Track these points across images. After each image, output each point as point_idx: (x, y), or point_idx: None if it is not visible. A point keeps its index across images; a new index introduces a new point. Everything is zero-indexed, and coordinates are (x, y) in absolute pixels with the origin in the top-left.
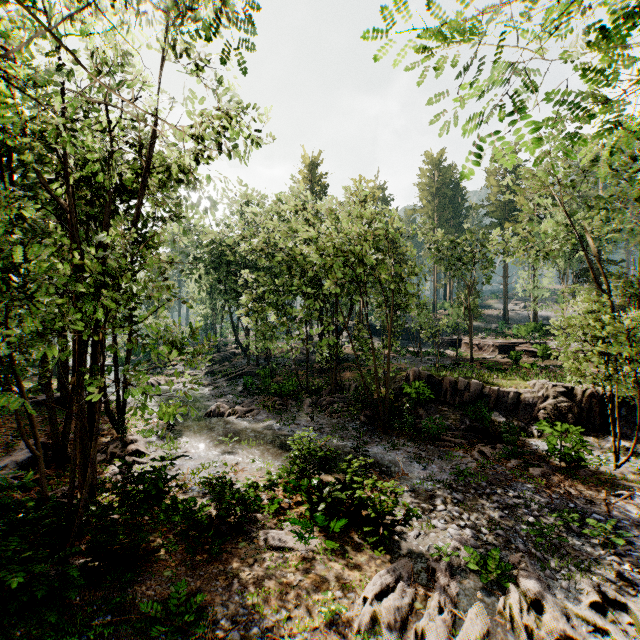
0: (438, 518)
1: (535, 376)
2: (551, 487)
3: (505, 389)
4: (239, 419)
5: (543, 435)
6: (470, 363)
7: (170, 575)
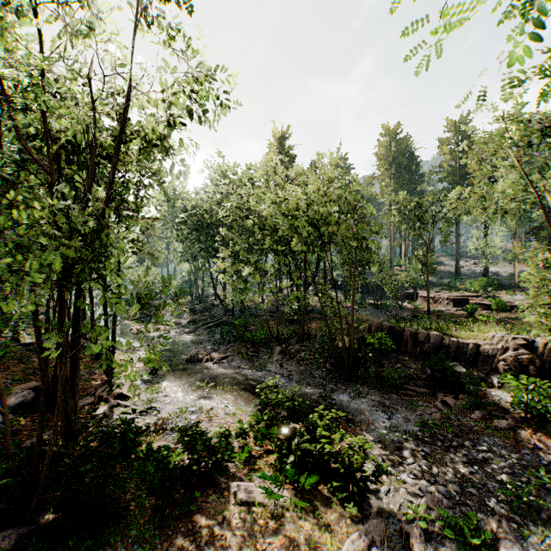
0: (407, 472)
1: (492, 328)
2: (519, 441)
3: (464, 341)
4: (215, 365)
5: (503, 386)
6: (427, 315)
7: (137, 534)
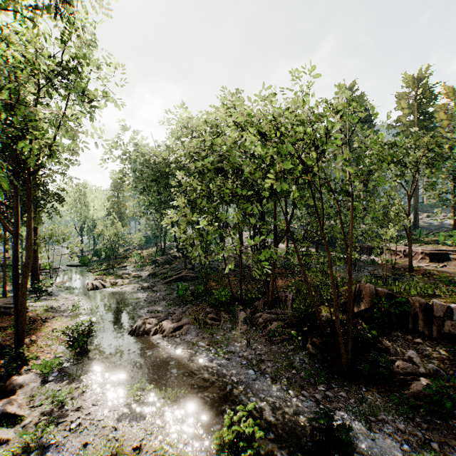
0: None
1: None
2: None
3: None
4: (165, 340)
5: None
6: (409, 273)
7: None
